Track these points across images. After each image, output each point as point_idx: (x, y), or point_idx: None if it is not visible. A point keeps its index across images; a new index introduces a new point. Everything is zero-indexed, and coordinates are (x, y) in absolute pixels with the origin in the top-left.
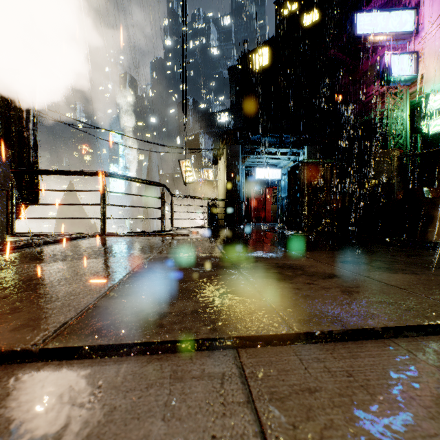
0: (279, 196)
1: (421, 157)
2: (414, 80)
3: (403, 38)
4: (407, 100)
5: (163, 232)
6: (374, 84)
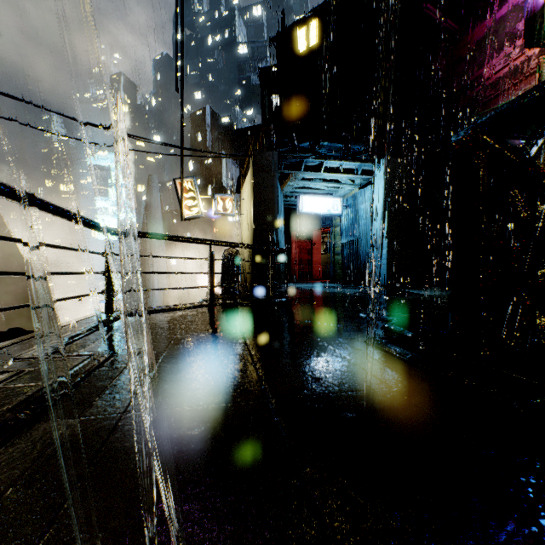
0: (335, 241)
1: None
2: None
3: None
4: None
5: None
6: (495, 59)
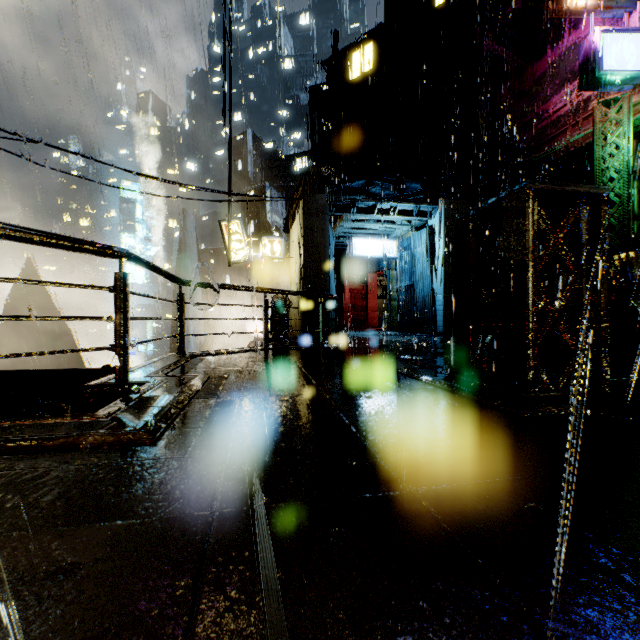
0: (391, 286)
1: (639, 220)
2: (638, 83)
3: (621, 6)
4: (631, 115)
5: (117, 387)
6: (557, 96)
